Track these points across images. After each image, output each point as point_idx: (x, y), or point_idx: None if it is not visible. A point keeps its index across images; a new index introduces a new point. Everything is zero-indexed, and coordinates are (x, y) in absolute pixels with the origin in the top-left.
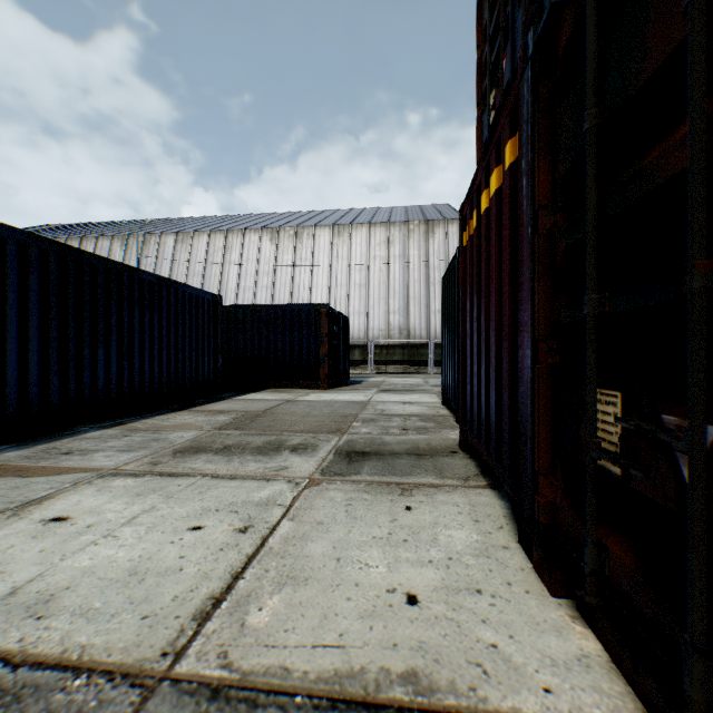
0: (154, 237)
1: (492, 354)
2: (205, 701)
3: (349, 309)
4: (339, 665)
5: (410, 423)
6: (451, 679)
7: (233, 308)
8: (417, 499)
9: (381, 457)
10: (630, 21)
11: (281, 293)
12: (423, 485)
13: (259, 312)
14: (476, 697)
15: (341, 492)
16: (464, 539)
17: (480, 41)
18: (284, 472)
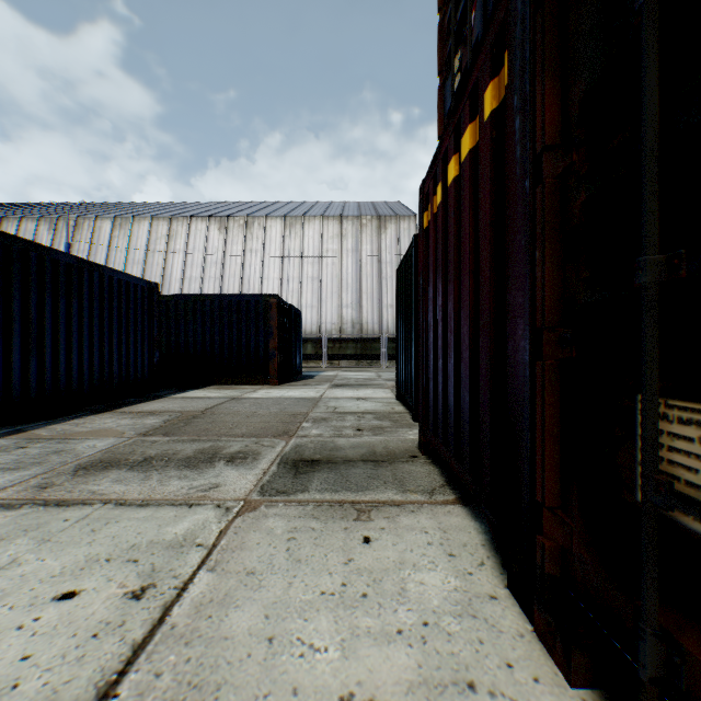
0: (88, 221)
1: (465, 347)
2: None
3: (301, 302)
4: None
5: (365, 422)
6: None
7: (173, 297)
8: (376, 525)
9: (333, 466)
10: None
11: (230, 285)
12: (383, 503)
13: (202, 302)
14: None
15: (283, 520)
16: (439, 587)
17: (442, 3)
18: (214, 493)
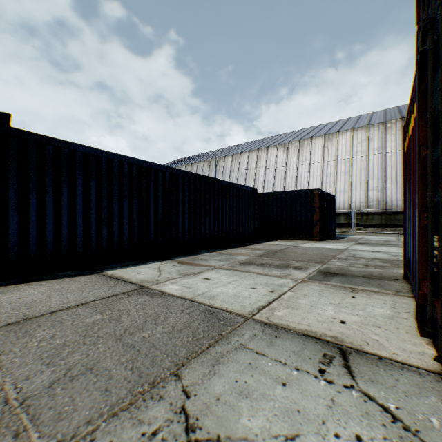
0: (221, 159)
1: (410, 219)
2: (263, 324)
3: (336, 189)
4: (307, 329)
5: (371, 263)
6: (351, 341)
7: (262, 194)
8: (359, 295)
9: (344, 276)
10: (438, 77)
11: (289, 182)
12: (366, 290)
13: (276, 196)
14: (359, 347)
15: (317, 287)
16: (380, 312)
17: (418, 19)
18: (289, 276)
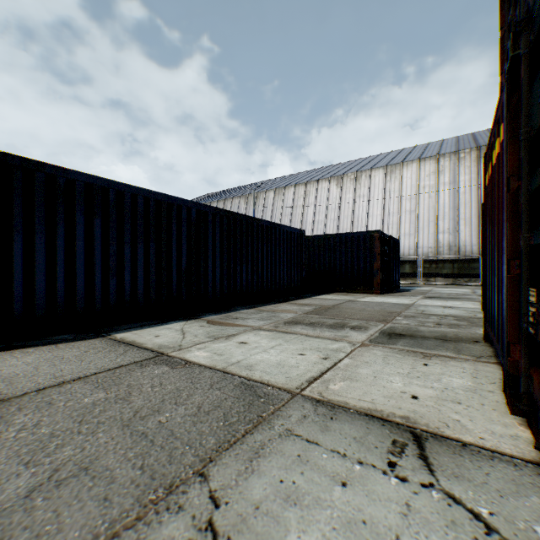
0: (262, 194)
1: (495, 268)
2: (314, 402)
3: (400, 231)
4: (370, 407)
5: (444, 321)
6: (426, 423)
7: (311, 237)
8: (433, 361)
9: (413, 338)
10: (536, 88)
11: (344, 223)
12: (441, 355)
13: (328, 239)
14: (437, 430)
15: (381, 352)
16: (459, 383)
17: (502, 24)
18: (346, 338)
